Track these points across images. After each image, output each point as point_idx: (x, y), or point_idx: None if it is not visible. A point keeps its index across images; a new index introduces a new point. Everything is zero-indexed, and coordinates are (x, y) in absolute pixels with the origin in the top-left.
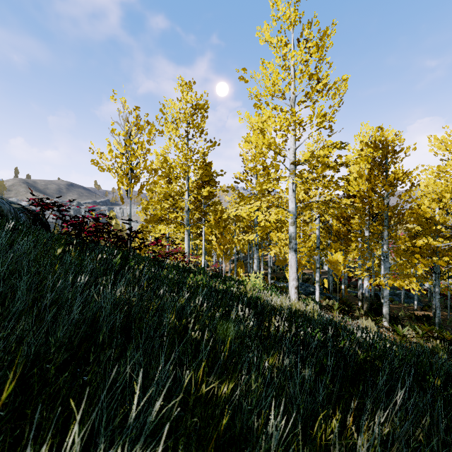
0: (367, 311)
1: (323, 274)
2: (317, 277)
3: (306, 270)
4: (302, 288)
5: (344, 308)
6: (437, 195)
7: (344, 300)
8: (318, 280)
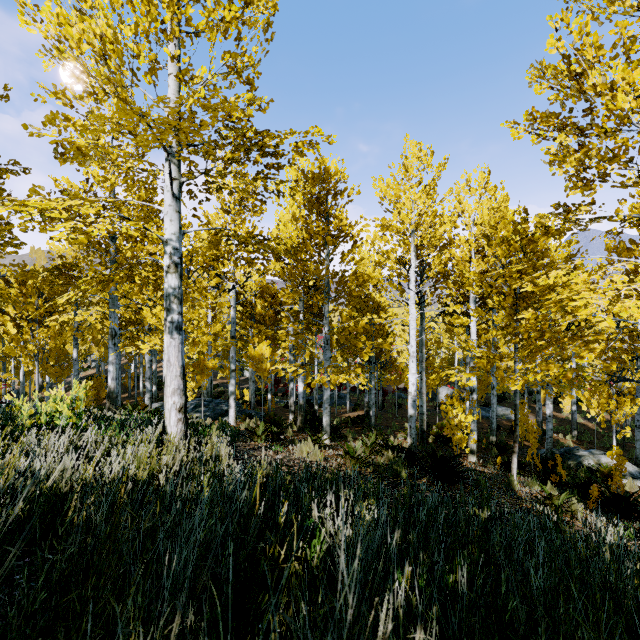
0: (302, 426)
1: (244, 383)
2: (232, 387)
3: (219, 381)
4: (210, 408)
5: (273, 431)
6: (383, 256)
7: (271, 416)
8: (233, 390)
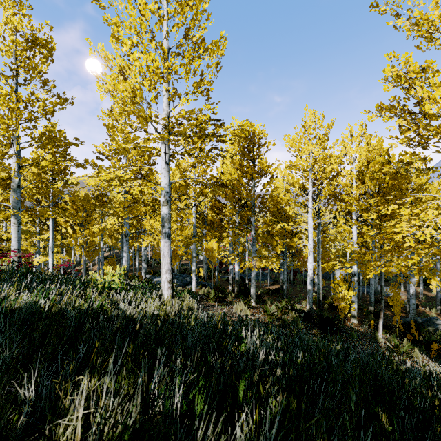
0: (237, 294)
1: (199, 263)
2: (194, 267)
3: (183, 262)
4: (179, 280)
5: (219, 296)
6: (290, 185)
7: (218, 286)
8: (194, 269)
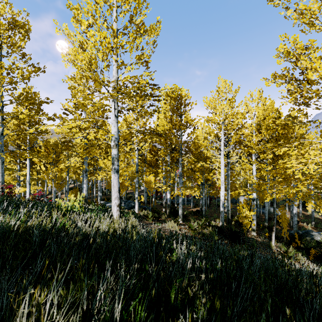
0: (169, 214)
1: (141, 192)
2: (136, 195)
3: (129, 191)
4: (126, 204)
5: (155, 216)
6: (207, 134)
7: (154, 209)
8: (137, 196)
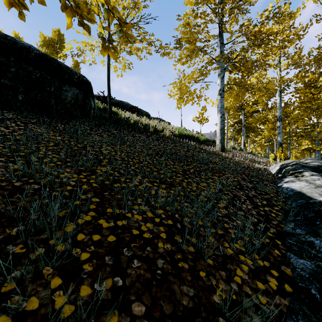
0: None
1: None
2: None
3: None
4: None
5: None
6: None
7: None
8: None
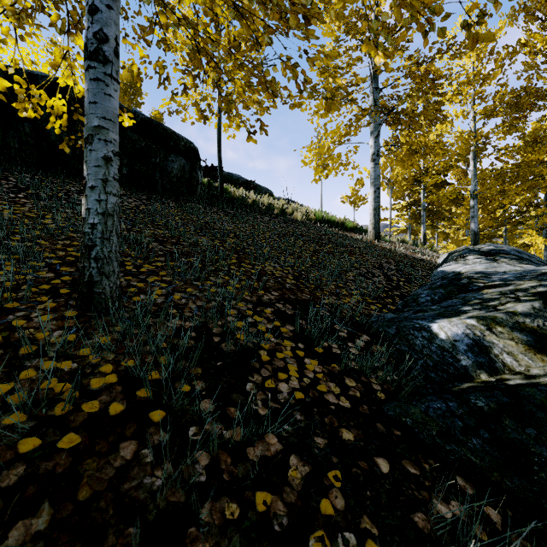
0: None
1: None
2: None
3: None
4: None
5: None
6: None
7: None
8: None
